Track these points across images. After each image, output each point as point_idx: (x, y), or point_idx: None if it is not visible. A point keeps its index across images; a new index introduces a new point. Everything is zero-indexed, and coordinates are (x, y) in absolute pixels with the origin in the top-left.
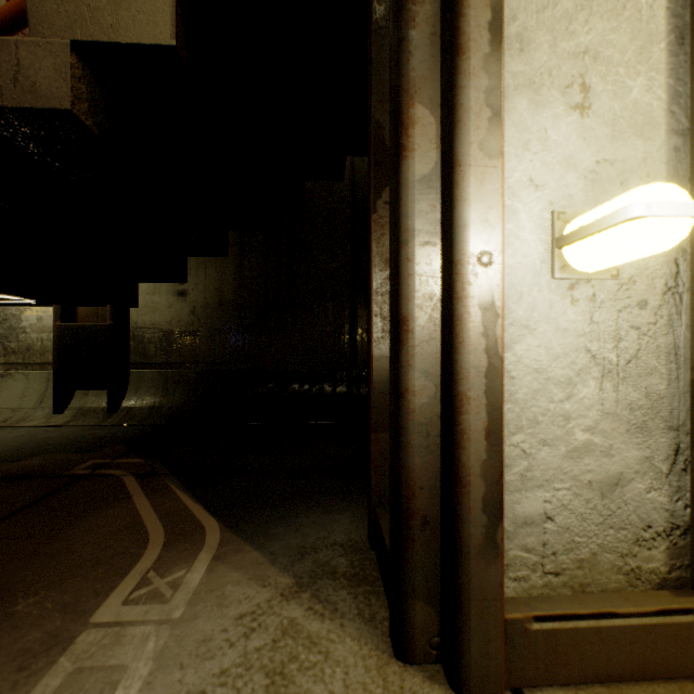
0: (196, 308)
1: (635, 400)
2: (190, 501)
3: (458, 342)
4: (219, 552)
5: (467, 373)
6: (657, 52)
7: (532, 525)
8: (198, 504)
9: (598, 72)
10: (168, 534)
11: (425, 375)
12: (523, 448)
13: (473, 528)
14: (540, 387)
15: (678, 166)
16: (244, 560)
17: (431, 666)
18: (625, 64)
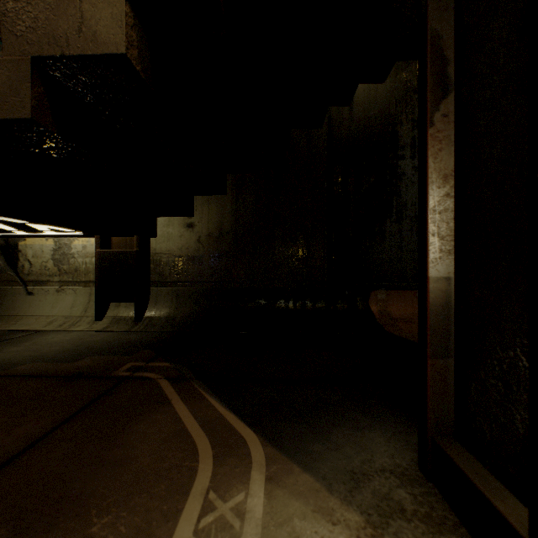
0: (201, 237)
1: None
2: (222, 408)
3: None
4: (269, 472)
5: None
6: None
7: None
8: (231, 413)
9: None
10: (214, 445)
11: None
12: None
13: None
14: None
15: None
16: (298, 484)
17: None
18: None
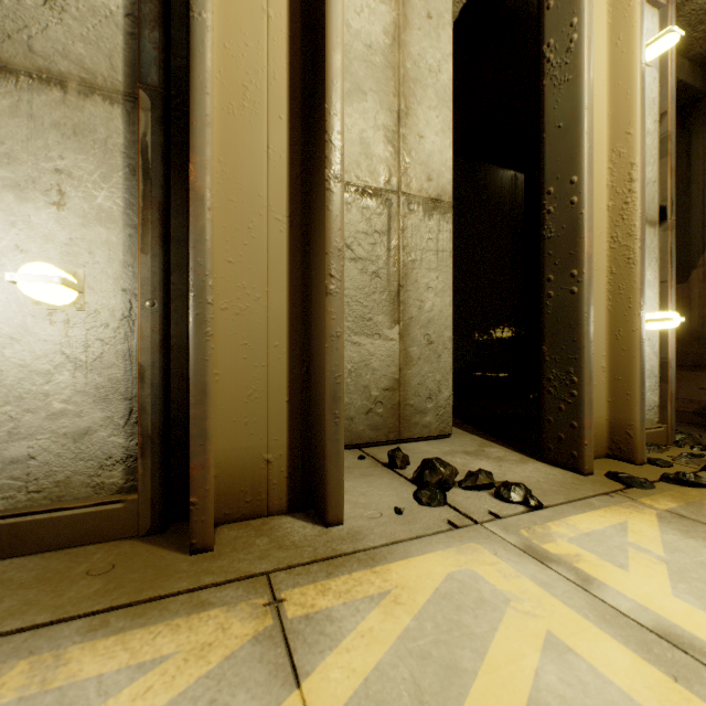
0: None
1: (101, 383)
2: None
3: None
4: None
5: None
6: (117, 177)
7: (19, 463)
8: None
9: (72, 184)
10: None
11: None
12: (11, 415)
13: None
14: (26, 376)
15: (133, 246)
16: None
17: None
18: (93, 182)
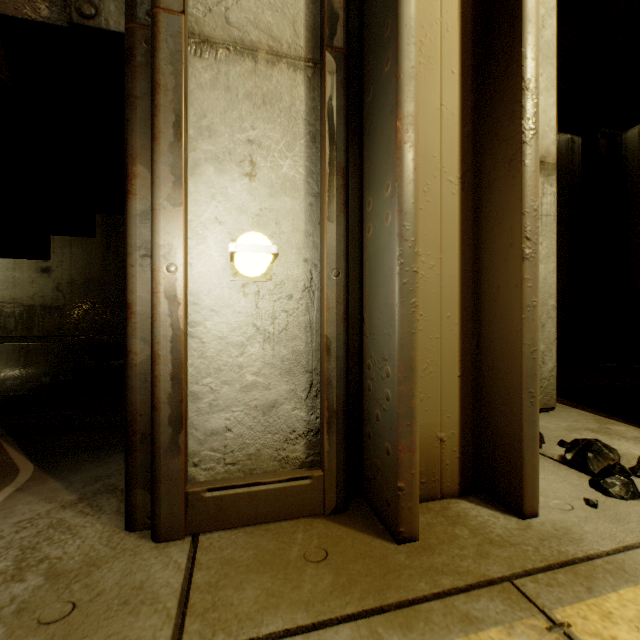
0: (61, 284)
1: (286, 355)
2: (16, 453)
3: (154, 320)
4: (24, 485)
5: (159, 340)
6: (299, 145)
7: (218, 434)
8: (23, 455)
9: (261, 154)
10: None
11: (144, 342)
12: (211, 386)
13: (163, 436)
14: (223, 348)
15: (312, 215)
16: (44, 488)
17: (148, 531)
18: (279, 151)
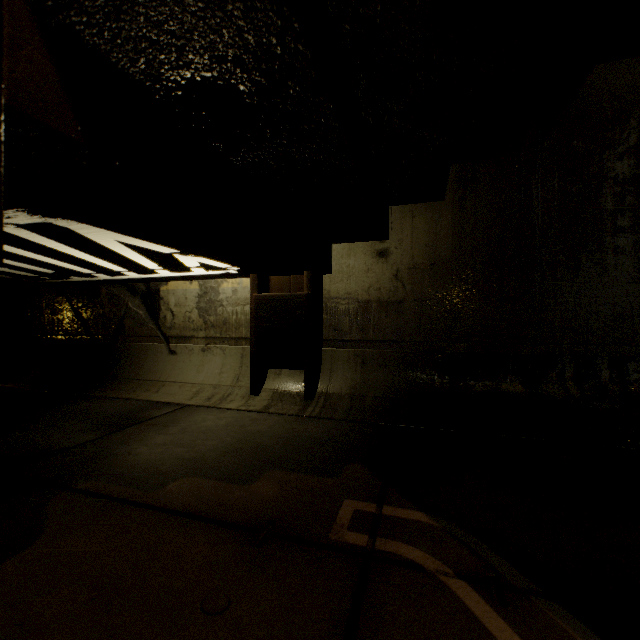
0: (400, 271)
1: None
2: None
3: None
4: None
5: None
6: None
7: None
8: None
9: None
10: None
11: None
12: None
13: None
14: None
15: None
16: None
17: None
18: None
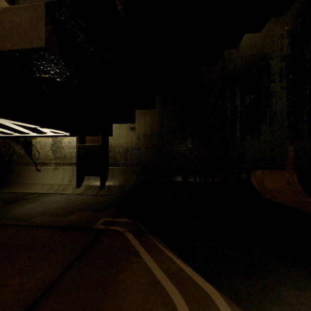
0: (140, 136)
1: None
2: (179, 261)
3: None
4: None
5: None
6: None
7: None
8: (187, 266)
9: None
10: (186, 300)
11: None
12: None
13: None
14: None
15: None
16: None
17: None
18: None
